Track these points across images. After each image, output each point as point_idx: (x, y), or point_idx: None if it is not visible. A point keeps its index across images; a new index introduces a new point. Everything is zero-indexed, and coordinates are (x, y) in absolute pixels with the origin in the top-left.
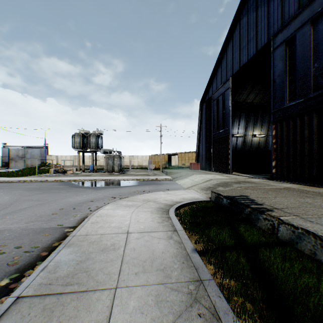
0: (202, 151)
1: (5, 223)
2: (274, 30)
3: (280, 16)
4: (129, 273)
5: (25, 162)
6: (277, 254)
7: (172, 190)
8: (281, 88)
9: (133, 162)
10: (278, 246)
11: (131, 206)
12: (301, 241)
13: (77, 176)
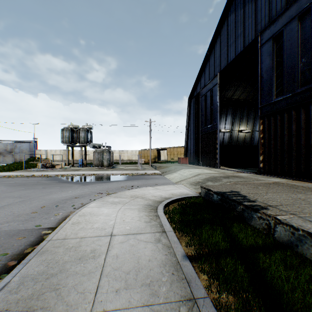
0: (190, 146)
1: None
2: (262, 26)
3: (267, 13)
4: (109, 291)
5: (14, 157)
6: (277, 260)
7: (161, 184)
8: (269, 83)
9: (123, 156)
10: (277, 249)
11: (118, 203)
12: (302, 245)
13: (65, 171)
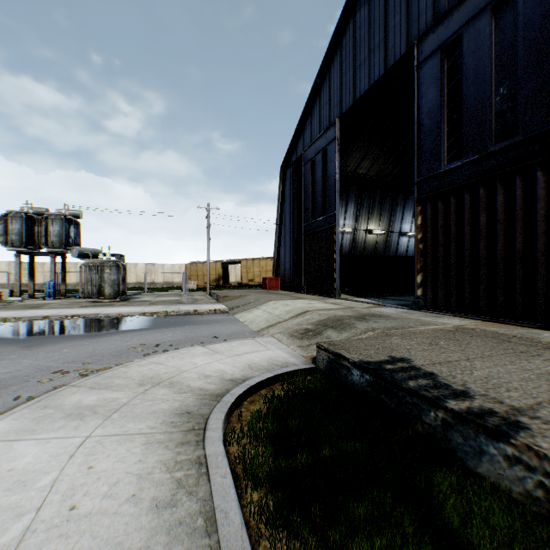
0: (284, 256)
1: None
2: (420, 29)
3: (431, 3)
4: None
5: None
6: None
7: (227, 337)
8: (435, 136)
9: (155, 276)
10: None
11: (89, 414)
12: None
13: (4, 310)
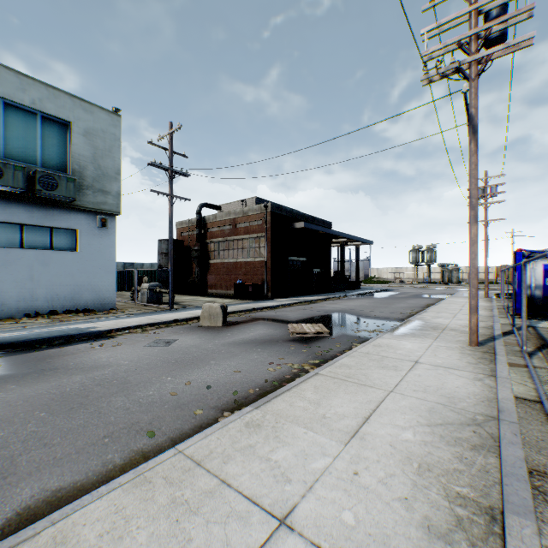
0: None
1: (429, 292)
2: None
3: None
4: None
5: None
6: None
7: None
8: None
9: None
10: None
11: None
12: None
13: (421, 285)
